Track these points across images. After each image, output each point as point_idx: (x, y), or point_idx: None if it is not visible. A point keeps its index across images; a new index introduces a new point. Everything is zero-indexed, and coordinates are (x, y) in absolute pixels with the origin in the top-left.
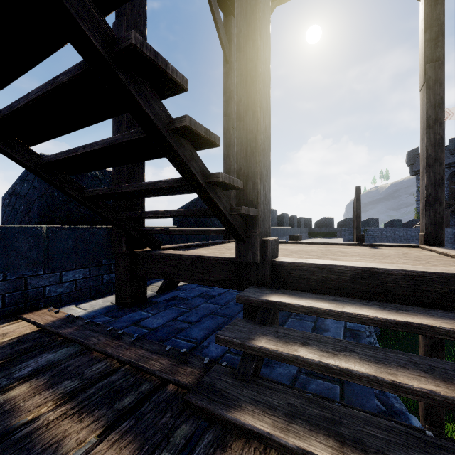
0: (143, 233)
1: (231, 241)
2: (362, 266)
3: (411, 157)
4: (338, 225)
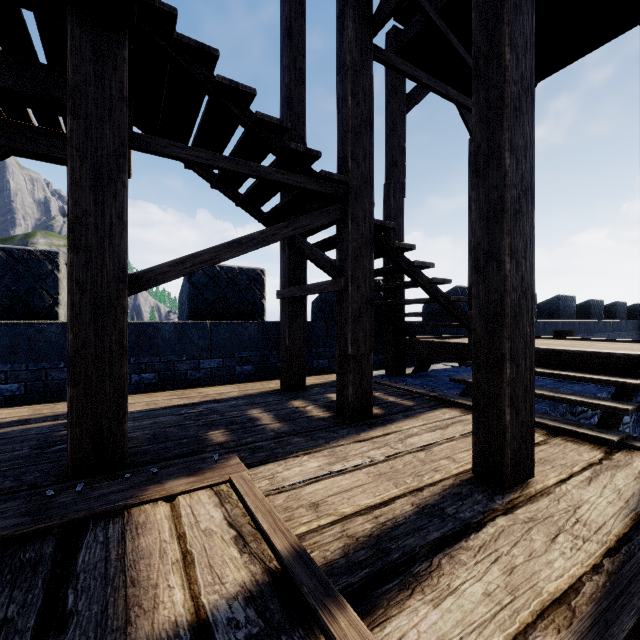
0: (405, 326)
1: None
2: (551, 348)
3: None
4: None
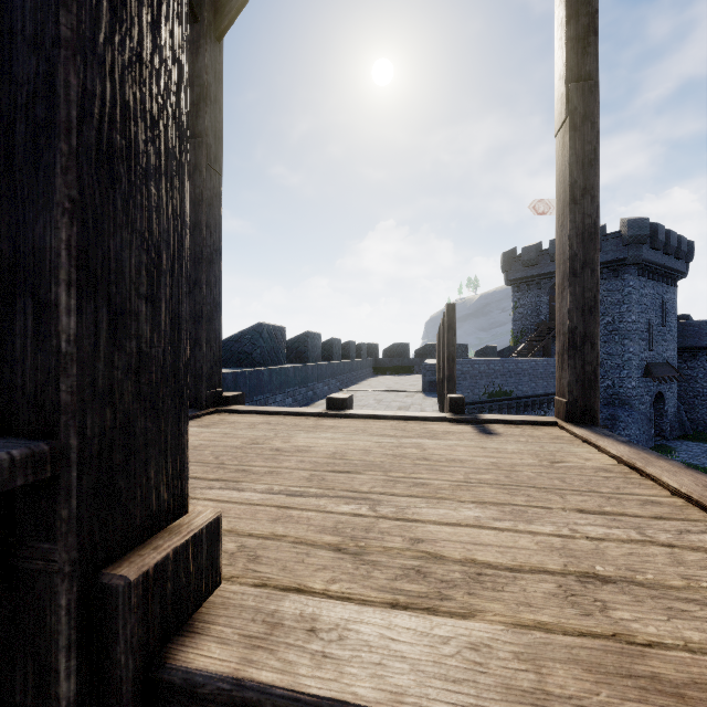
0: None
1: (201, 413)
2: None
3: (507, 261)
4: (415, 355)
